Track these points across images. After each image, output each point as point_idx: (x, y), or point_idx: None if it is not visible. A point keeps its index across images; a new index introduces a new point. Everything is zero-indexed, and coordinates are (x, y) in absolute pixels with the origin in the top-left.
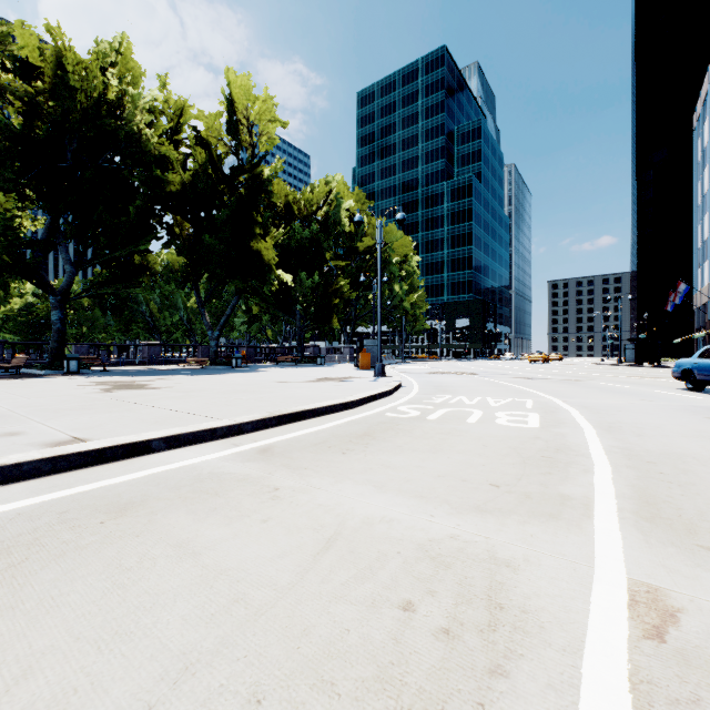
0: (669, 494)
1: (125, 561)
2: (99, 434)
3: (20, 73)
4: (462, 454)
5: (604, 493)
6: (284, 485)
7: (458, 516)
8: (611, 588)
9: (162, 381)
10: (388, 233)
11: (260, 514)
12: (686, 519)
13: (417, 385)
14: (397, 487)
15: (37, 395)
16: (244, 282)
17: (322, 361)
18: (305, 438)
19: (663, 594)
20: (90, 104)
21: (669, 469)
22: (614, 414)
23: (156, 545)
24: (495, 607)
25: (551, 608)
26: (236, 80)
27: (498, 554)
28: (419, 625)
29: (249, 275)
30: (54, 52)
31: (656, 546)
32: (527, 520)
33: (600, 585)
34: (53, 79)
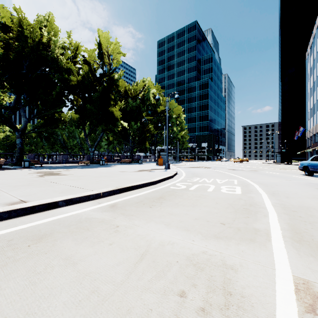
0: (305, 227)
1: (38, 268)
2: (33, 198)
3: (2, 29)
4: (206, 207)
5: (275, 227)
6: (121, 224)
7: (206, 240)
8: (285, 281)
9: (67, 171)
10: (171, 104)
11: (108, 240)
12: (316, 241)
13: (184, 173)
14: (176, 225)
15: (7, 178)
16: (106, 126)
17: (141, 161)
18: (132, 199)
19: (312, 284)
20: (34, 44)
21: (303, 215)
22: (274, 187)
23: (55, 258)
24: (227, 294)
25: (256, 294)
26: (102, 34)
27: (227, 262)
28: (189, 305)
29: (108, 123)
30: (18, 20)
31: (303, 256)
32: (239, 243)
33: (279, 279)
34: (17, 32)
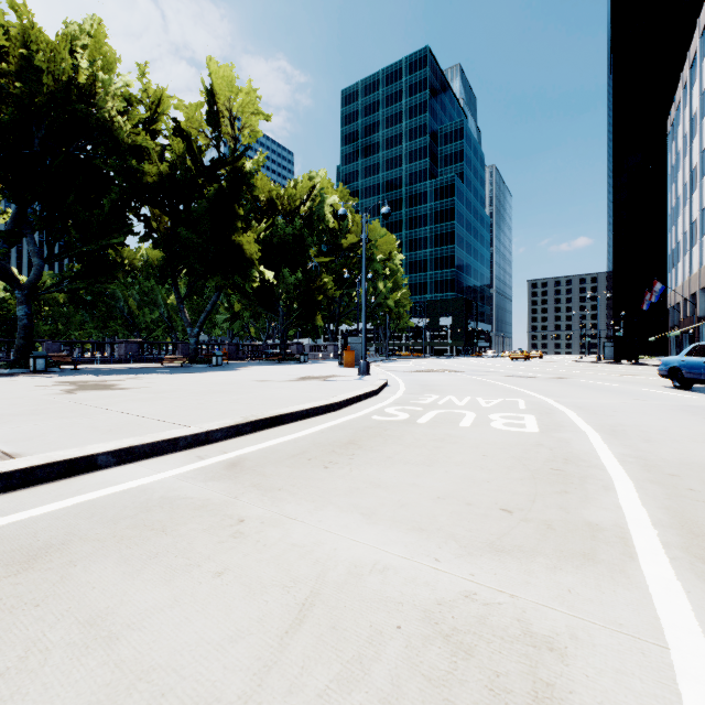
0: None
1: (2, 657)
2: (35, 447)
3: None
4: (461, 467)
5: (637, 519)
6: (251, 514)
7: (470, 560)
8: None
9: (134, 380)
10: (372, 230)
11: (214, 562)
12: None
13: (403, 384)
14: (390, 515)
15: None
16: (225, 277)
17: (305, 358)
18: (282, 448)
19: None
20: (59, 88)
21: (698, 484)
22: (612, 415)
23: (59, 622)
24: None
25: None
26: (217, 69)
27: (533, 625)
28: None
29: (230, 271)
30: (20, 32)
31: None
32: (557, 565)
33: (689, 684)
34: (19, 60)
